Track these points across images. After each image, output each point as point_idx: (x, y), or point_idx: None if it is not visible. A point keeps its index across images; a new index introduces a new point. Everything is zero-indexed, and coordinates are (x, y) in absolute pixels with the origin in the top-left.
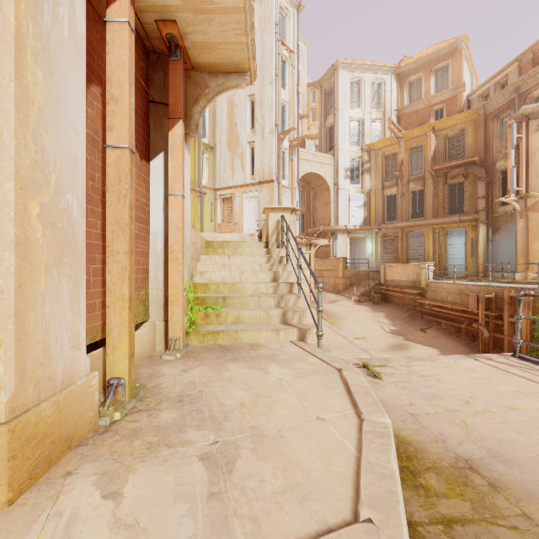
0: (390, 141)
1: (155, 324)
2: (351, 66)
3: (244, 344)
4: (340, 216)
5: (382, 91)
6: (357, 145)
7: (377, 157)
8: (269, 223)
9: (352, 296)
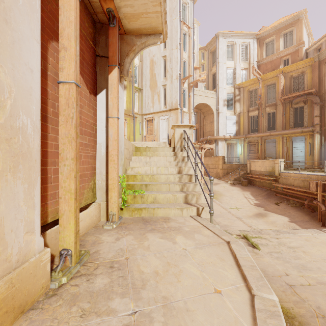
0: (253, 81)
1: (100, 204)
2: (227, 34)
3: (159, 218)
4: (220, 130)
5: (248, 49)
6: (231, 84)
7: (244, 92)
8: (176, 135)
9: (228, 181)
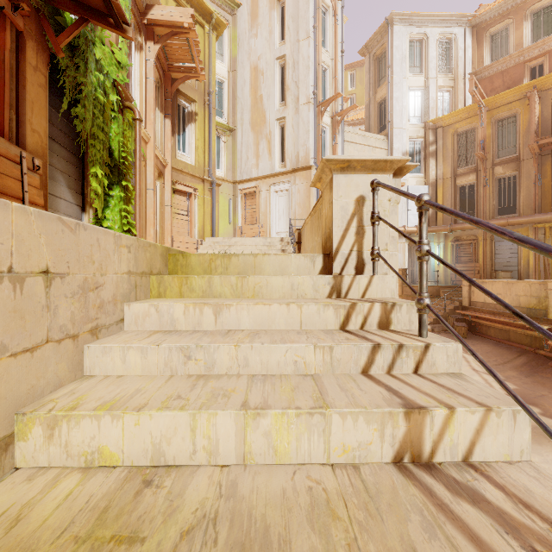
0: (466, 113)
1: None
2: (411, 18)
3: None
4: None
5: (453, 49)
6: (418, 122)
7: (446, 136)
8: (336, 205)
9: None
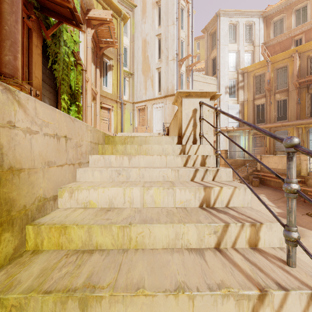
0: (260, 65)
1: None
2: (230, 13)
3: None
4: (222, 121)
5: (253, 30)
6: (234, 69)
7: (249, 78)
8: (183, 112)
9: (234, 179)
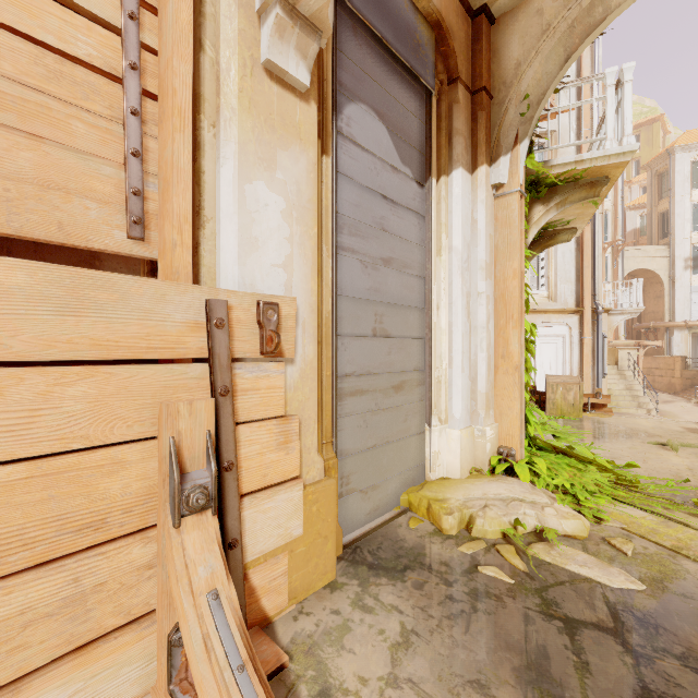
0: None
1: None
2: (693, 145)
3: (623, 413)
4: (677, 311)
5: None
6: None
7: None
8: (619, 356)
9: (692, 398)
